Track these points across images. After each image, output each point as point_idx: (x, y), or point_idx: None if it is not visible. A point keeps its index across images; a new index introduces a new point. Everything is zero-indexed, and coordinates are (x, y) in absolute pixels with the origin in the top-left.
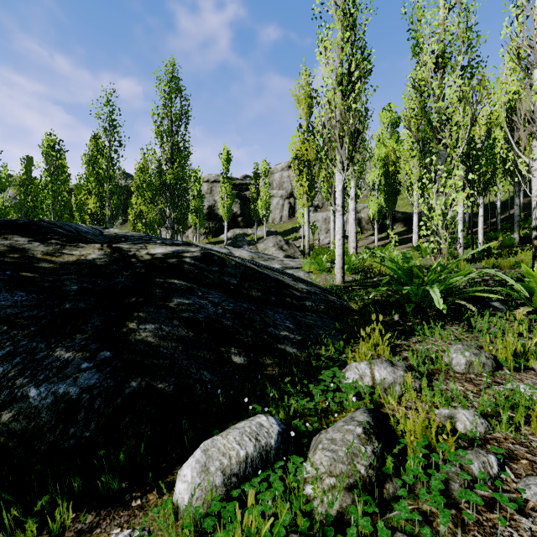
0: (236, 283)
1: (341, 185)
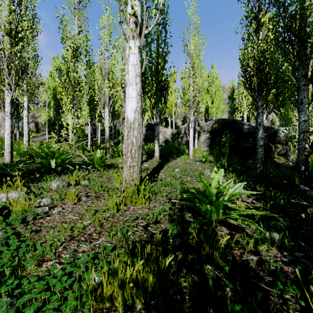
0: None
1: (10, 100)
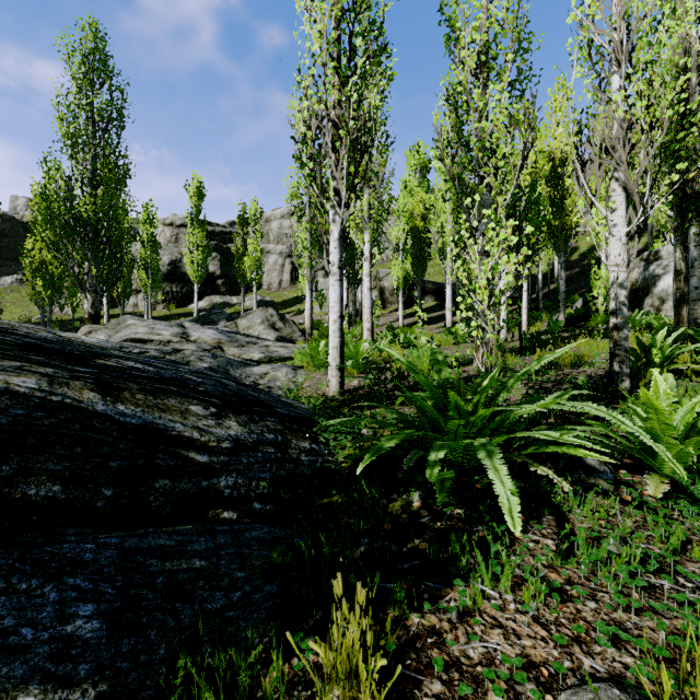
0: None
1: (338, 231)
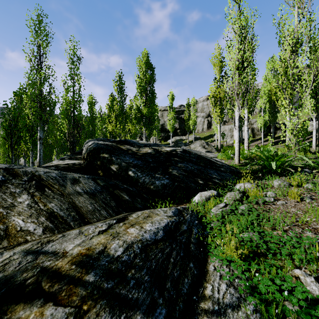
0: (195, 160)
1: (238, 117)
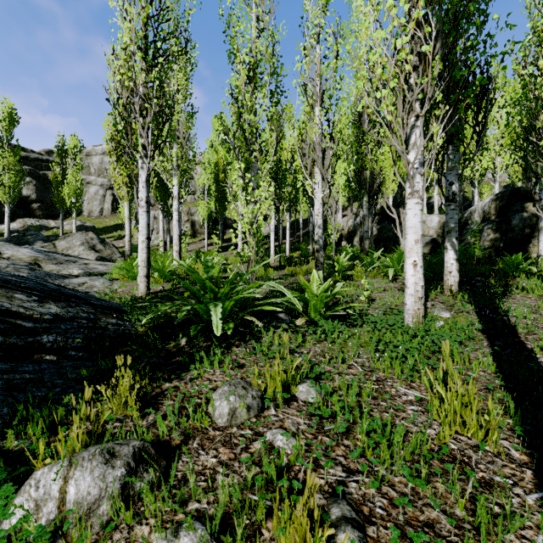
0: None
1: (145, 176)
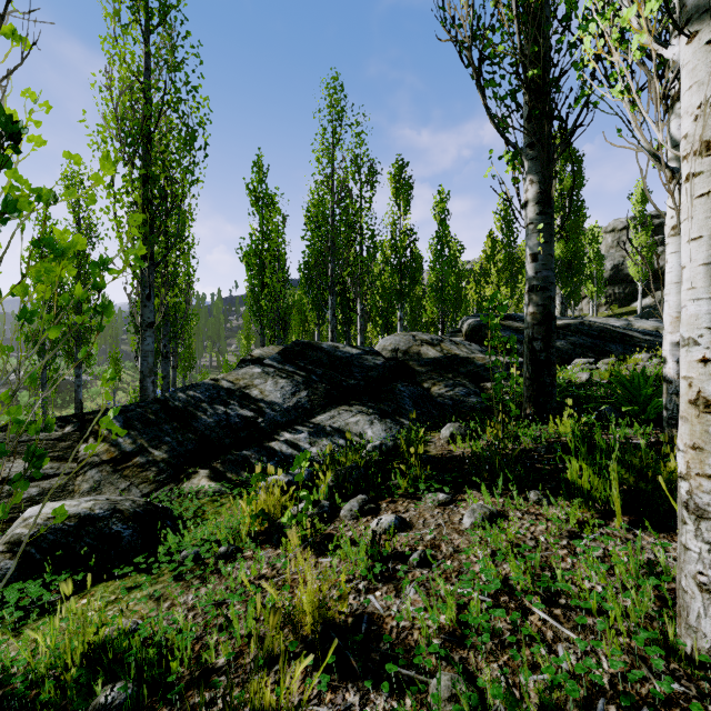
0: (596, 334)
1: None
